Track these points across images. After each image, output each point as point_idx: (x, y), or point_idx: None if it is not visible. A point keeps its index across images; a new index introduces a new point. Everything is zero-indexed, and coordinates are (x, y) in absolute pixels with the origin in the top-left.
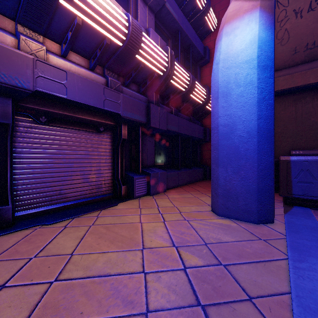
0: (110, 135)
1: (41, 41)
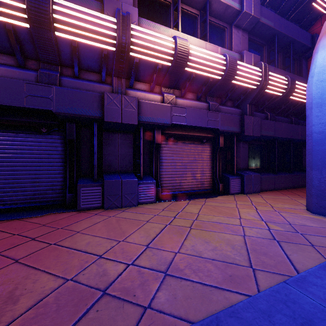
0: (210, 144)
1: (172, 93)
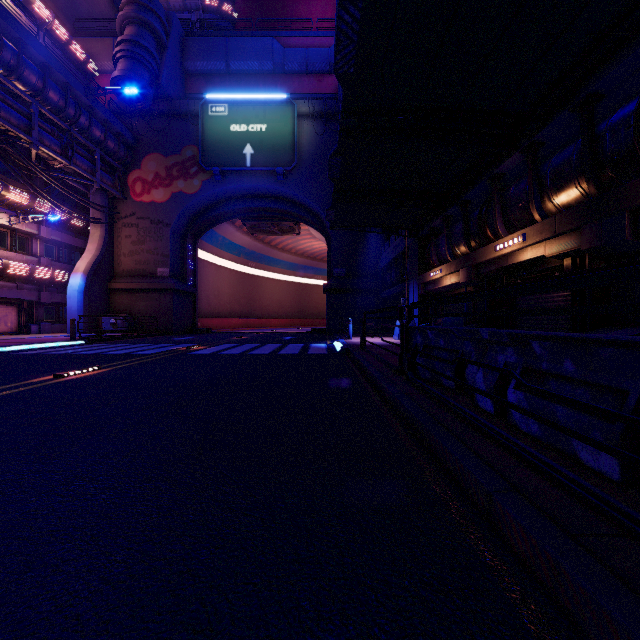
0: (17, 306)
1: None
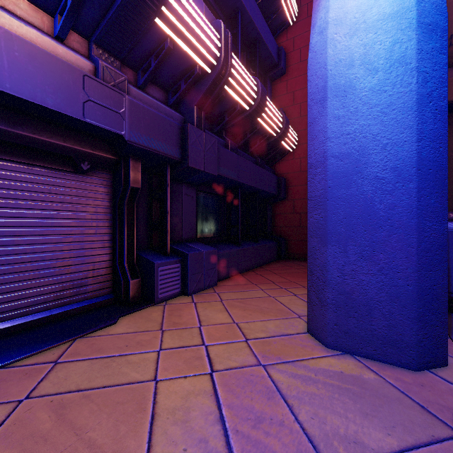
0: (105, 180)
1: None
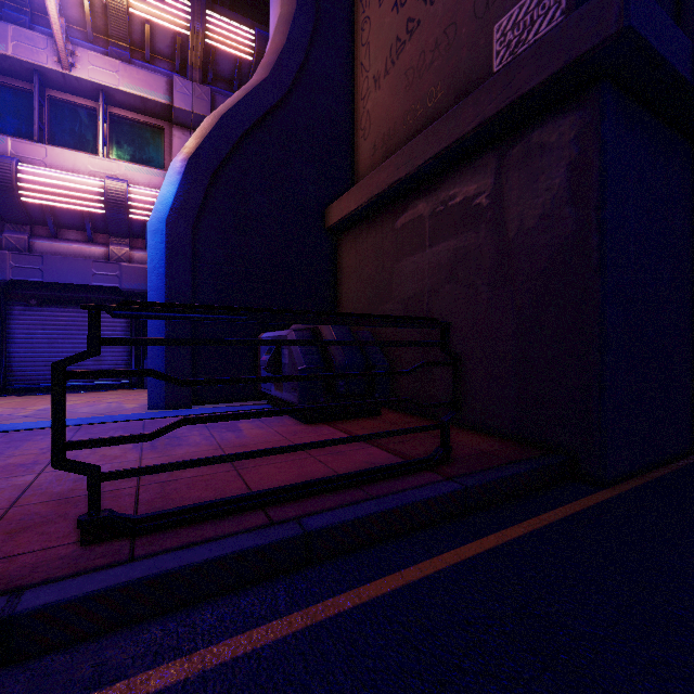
0: None
1: (28, 231)
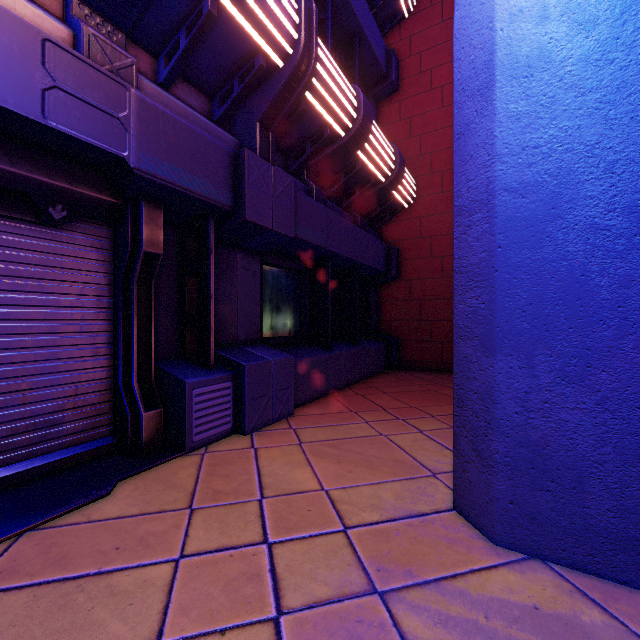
0: (99, 239)
1: None
